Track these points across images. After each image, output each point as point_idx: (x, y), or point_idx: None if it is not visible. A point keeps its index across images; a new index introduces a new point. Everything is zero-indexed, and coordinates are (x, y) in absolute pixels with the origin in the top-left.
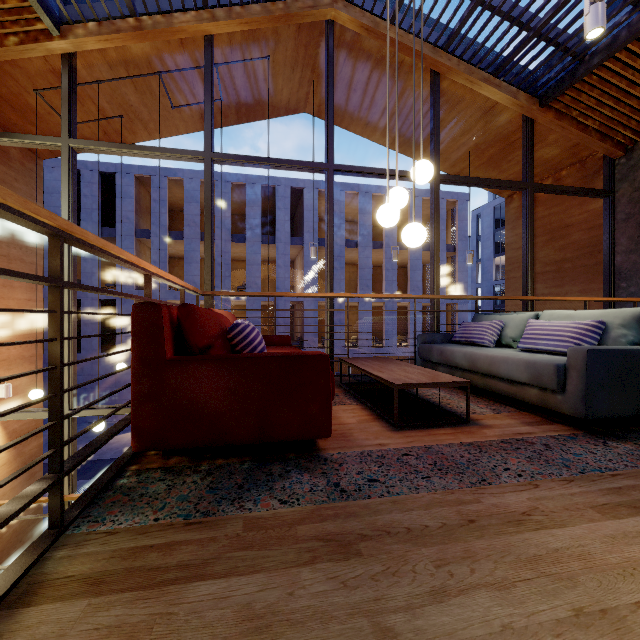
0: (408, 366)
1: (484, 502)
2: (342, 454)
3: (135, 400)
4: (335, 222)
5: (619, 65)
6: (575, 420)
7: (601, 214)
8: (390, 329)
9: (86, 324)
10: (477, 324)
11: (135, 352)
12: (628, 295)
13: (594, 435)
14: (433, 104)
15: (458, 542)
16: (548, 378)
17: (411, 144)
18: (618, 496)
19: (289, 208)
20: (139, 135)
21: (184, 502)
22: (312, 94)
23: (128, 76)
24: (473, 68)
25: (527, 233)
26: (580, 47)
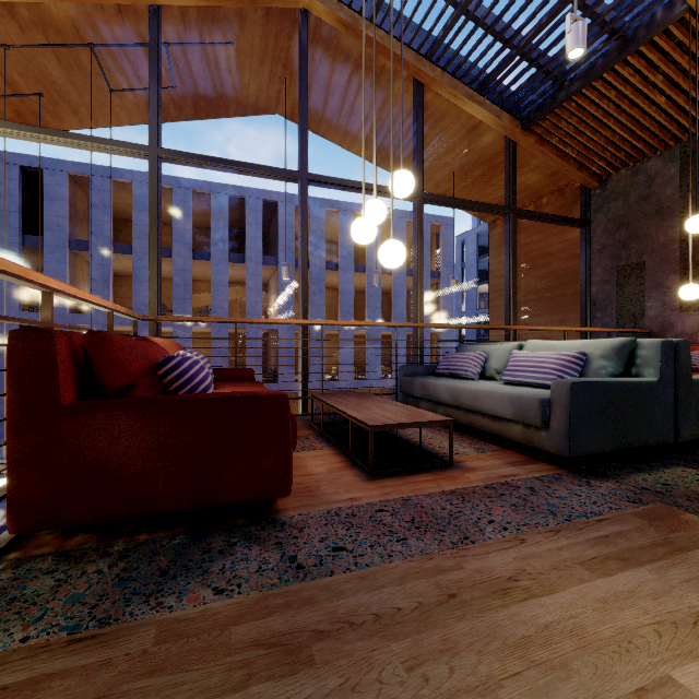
0: (387, 403)
1: (466, 568)
2: (304, 515)
3: (12, 463)
4: (314, 241)
5: (596, 94)
6: (558, 457)
7: (578, 244)
8: (373, 359)
9: (1, 355)
10: (461, 355)
11: (12, 397)
12: (603, 325)
13: (577, 474)
14: (416, 116)
15: (436, 628)
16: (532, 414)
17: (394, 159)
18: (606, 547)
19: (261, 223)
20: (66, 121)
21: (75, 605)
22: (284, 93)
23: (48, 44)
24: (457, 82)
25: (510, 260)
26: (560, 72)
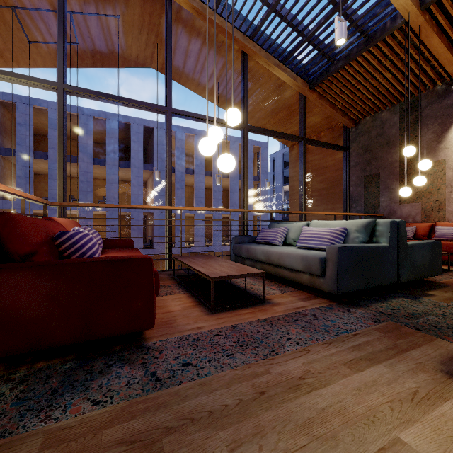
0: (224, 261)
1: (272, 372)
2: (164, 341)
3: None
4: (178, 155)
5: (352, 69)
6: (331, 294)
7: (342, 161)
8: (217, 233)
9: None
10: (271, 230)
11: None
12: (356, 211)
13: (342, 304)
14: (244, 75)
15: (251, 418)
16: (315, 267)
17: (230, 103)
18: (359, 352)
19: (142, 141)
20: None
21: None
22: (156, 54)
23: None
24: (269, 55)
25: (302, 170)
26: (332, 54)
